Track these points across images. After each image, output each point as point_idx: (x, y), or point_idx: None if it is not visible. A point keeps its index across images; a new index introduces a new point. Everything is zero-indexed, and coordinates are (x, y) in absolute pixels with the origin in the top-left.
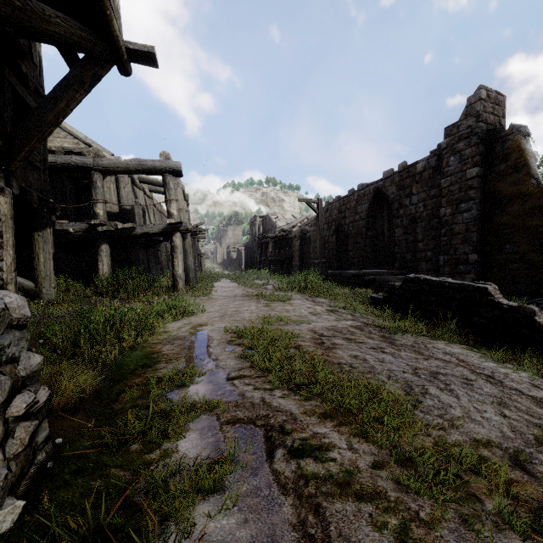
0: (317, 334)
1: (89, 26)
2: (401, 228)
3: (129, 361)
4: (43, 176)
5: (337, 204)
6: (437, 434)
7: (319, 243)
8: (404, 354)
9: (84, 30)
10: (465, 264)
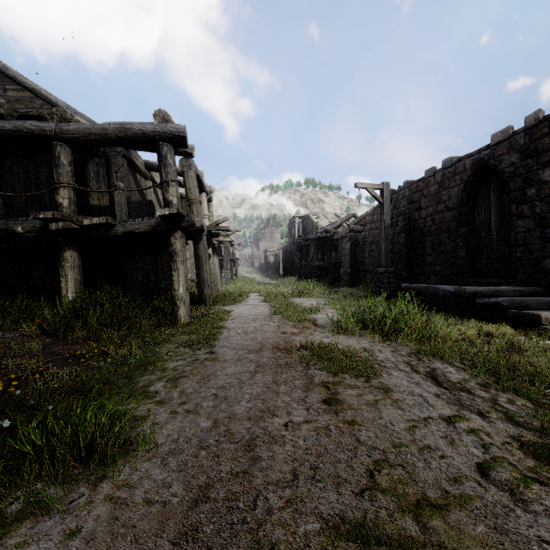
0: None
1: None
2: (531, 219)
3: None
4: None
5: (406, 191)
6: None
7: (384, 244)
8: None
9: None
10: None
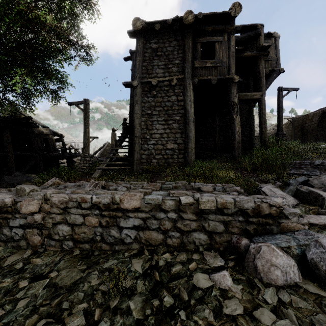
0: None
1: None
2: None
3: None
4: None
5: (301, 118)
6: None
7: (293, 134)
8: None
9: None
10: None
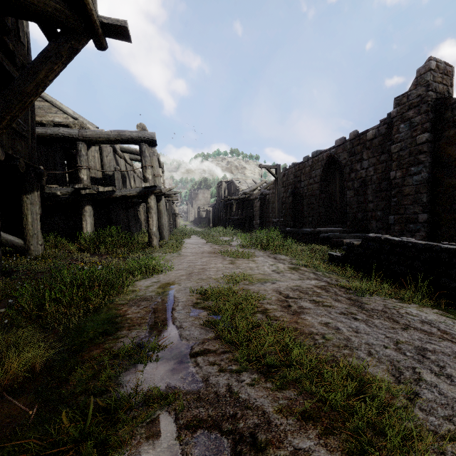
0: (283, 295)
1: (65, 1)
2: (352, 190)
3: (91, 326)
4: (31, 144)
5: (293, 169)
6: (455, 453)
7: (277, 204)
8: (378, 321)
9: (58, 3)
10: (415, 223)
